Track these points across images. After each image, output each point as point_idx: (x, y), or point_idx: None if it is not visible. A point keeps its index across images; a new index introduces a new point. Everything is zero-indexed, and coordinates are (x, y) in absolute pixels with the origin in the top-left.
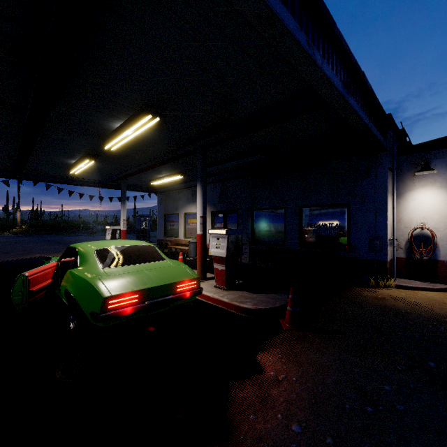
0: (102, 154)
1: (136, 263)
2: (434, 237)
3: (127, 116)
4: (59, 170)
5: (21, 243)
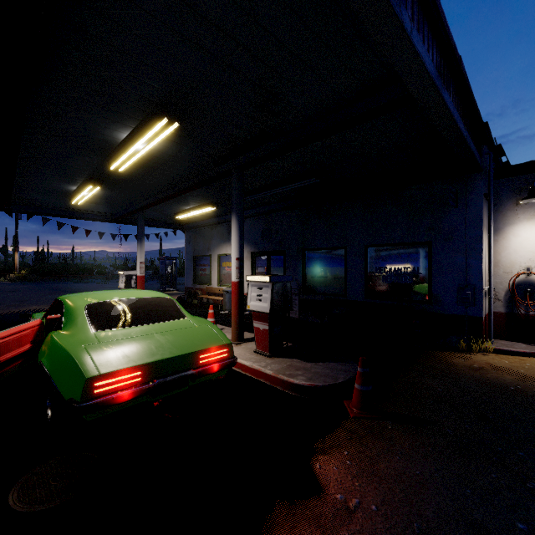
0: (109, 177)
1: (144, 323)
2: None
3: (135, 123)
4: (57, 199)
5: (17, 292)
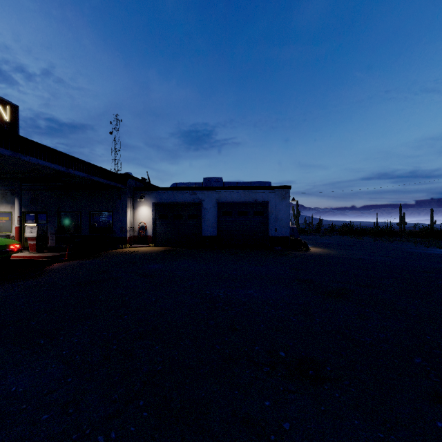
0: None
1: None
2: (146, 226)
3: None
4: None
5: None
